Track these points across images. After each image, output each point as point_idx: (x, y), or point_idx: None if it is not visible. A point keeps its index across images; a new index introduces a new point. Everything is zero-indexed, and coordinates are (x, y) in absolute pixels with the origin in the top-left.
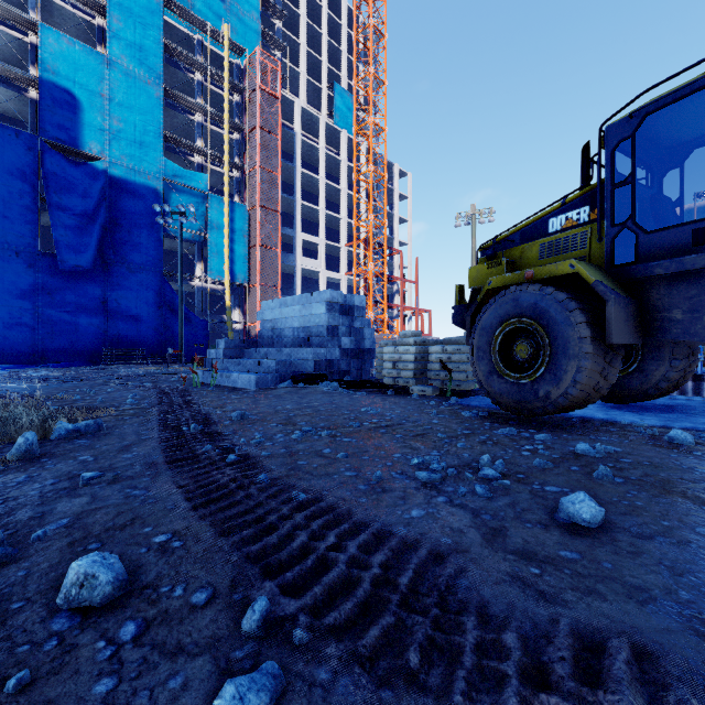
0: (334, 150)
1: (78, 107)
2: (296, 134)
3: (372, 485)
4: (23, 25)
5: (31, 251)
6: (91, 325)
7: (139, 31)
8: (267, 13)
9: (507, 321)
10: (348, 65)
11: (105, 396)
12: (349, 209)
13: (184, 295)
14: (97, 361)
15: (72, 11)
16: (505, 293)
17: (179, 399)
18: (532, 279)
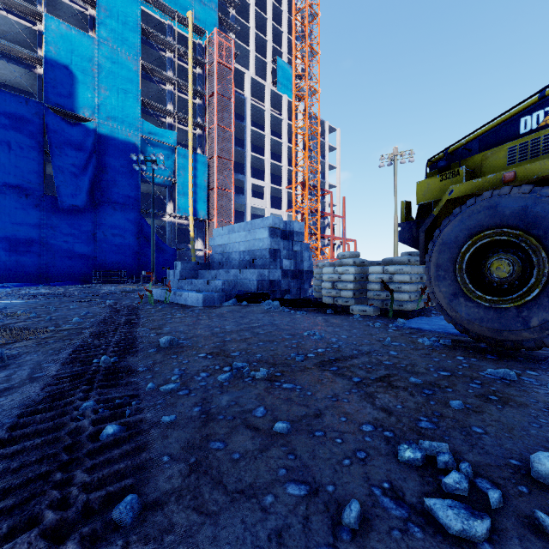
0: (277, 111)
1: (74, 79)
2: (246, 99)
3: (345, 547)
4: (32, 16)
5: (37, 194)
6: (84, 252)
7: (121, 18)
8: (223, 4)
9: (479, 233)
10: (288, 43)
11: (61, 313)
12: (289, 159)
13: (158, 229)
14: (89, 281)
15: (70, 5)
16: (475, 201)
17: (122, 318)
18: (514, 181)
